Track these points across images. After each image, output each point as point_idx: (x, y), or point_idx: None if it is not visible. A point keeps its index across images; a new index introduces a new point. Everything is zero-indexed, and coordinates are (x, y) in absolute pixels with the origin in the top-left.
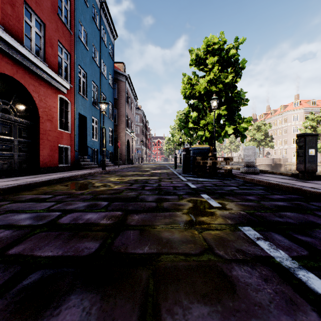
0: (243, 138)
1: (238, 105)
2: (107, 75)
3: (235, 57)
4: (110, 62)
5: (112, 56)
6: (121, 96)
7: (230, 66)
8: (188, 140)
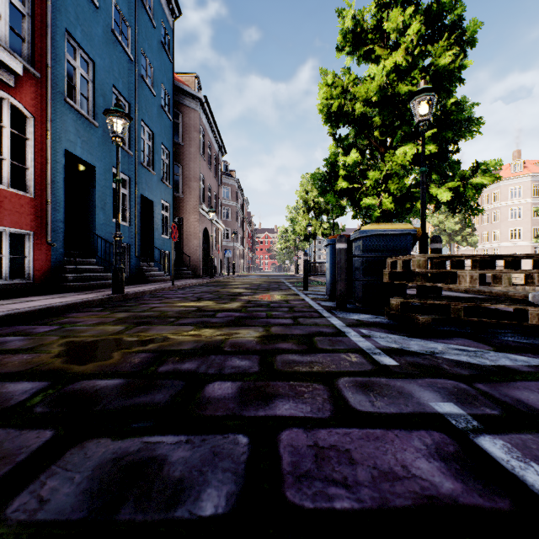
0: (471, 214)
1: (457, 137)
2: (155, 88)
3: (456, 13)
4: (163, 64)
5: (170, 54)
6: (189, 138)
7: (440, 40)
8: (324, 229)
